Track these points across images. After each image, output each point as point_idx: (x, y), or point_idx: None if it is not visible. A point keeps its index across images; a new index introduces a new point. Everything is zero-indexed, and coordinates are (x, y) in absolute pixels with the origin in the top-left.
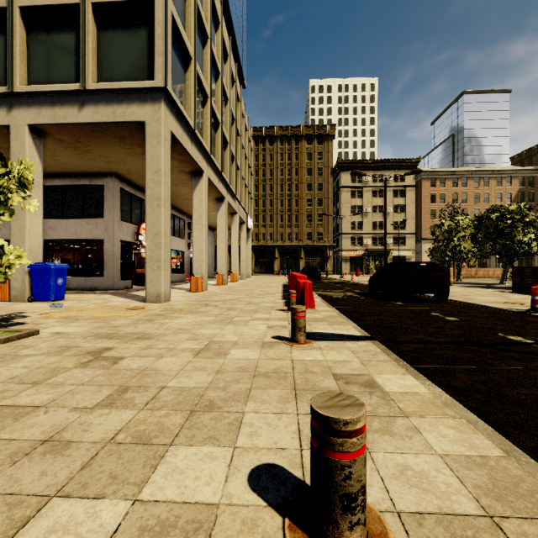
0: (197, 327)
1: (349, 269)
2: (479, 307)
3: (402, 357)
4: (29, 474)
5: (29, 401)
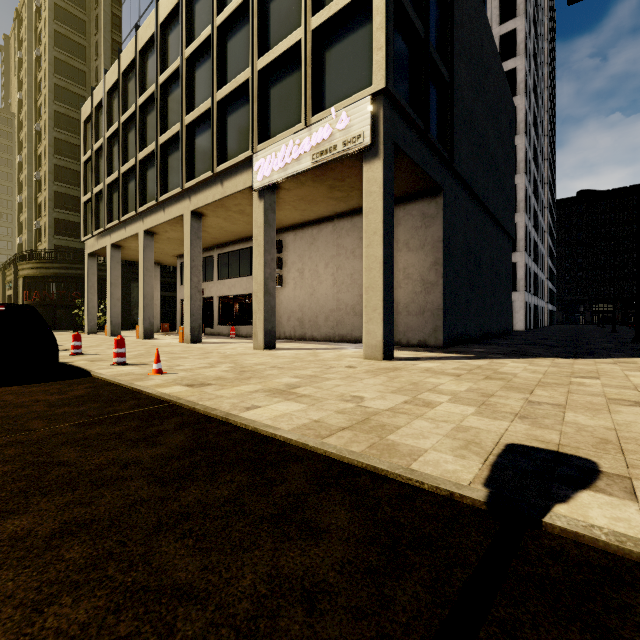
0: None
1: None
2: None
3: None
4: None
5: None
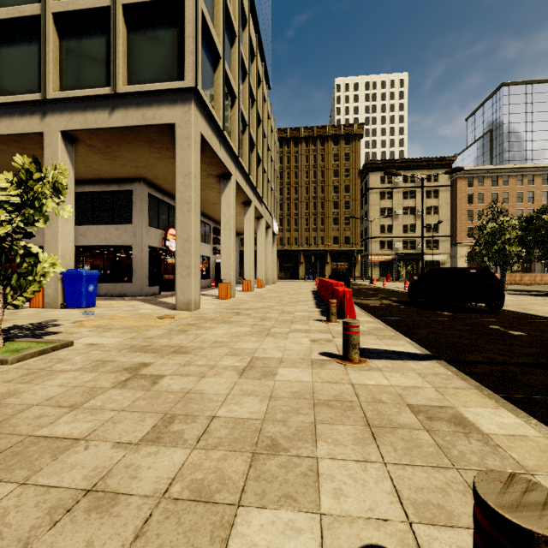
0: (235, 340)
1: (378, 274)
2: (542, 319)
3: (480, 383)
4: (72, 544)
5: (67, 431)
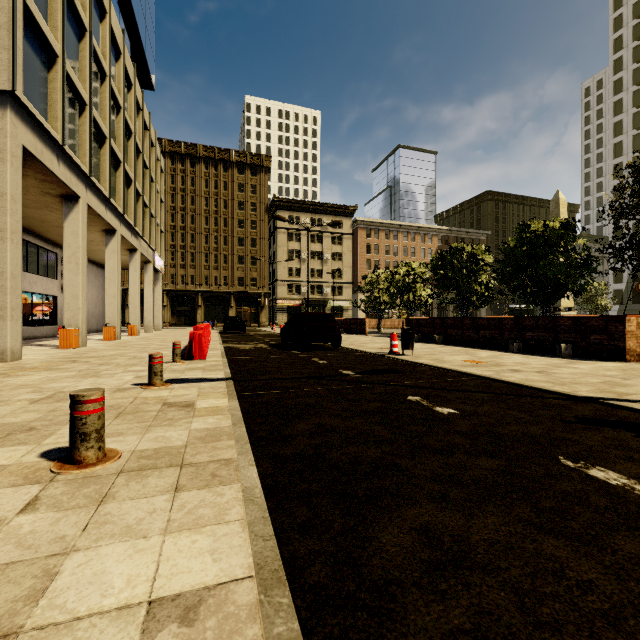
0: (48, 382)
1: (286, 320)
2: (359, 352)
3: (240, 390)
4: None
5: None
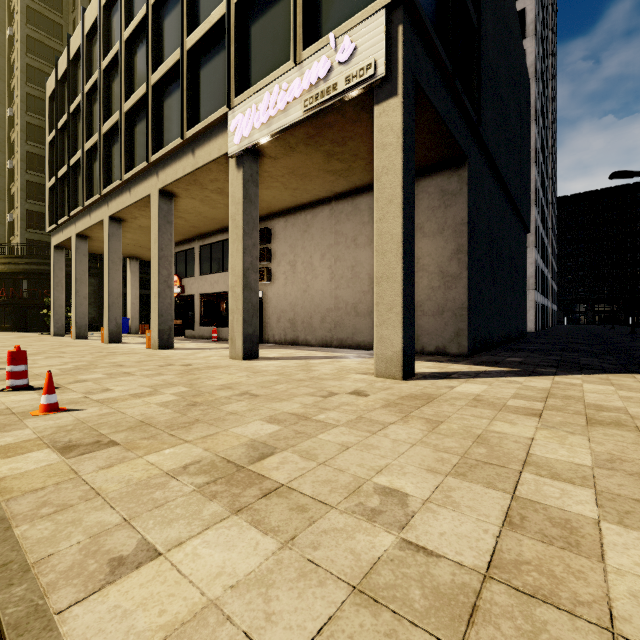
0: None
1: None
2: None
3: None
4: None
5: None
